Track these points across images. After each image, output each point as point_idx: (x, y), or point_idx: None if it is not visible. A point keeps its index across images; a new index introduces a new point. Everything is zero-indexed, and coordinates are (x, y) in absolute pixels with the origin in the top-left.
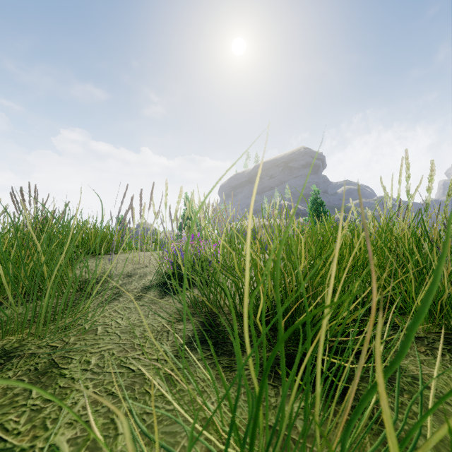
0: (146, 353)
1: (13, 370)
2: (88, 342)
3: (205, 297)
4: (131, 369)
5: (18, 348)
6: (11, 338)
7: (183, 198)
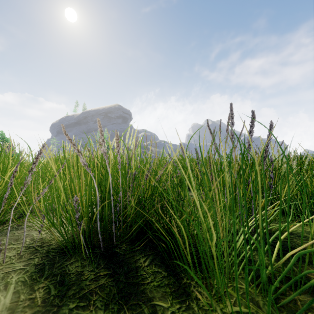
0: None
1: None
2: None
3: None
4: None
5: None
6: None
7: (1, 135)
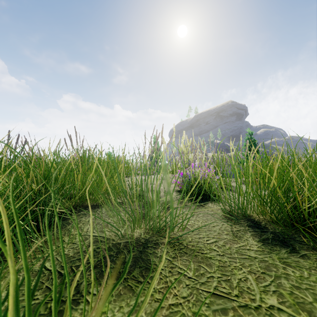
0: (245, 246)
1: (170, 252)
2: (194, 236)
3: (229, 208)
4: (251, 256)
5: (151, 238)
6: (138, 231)
7: None
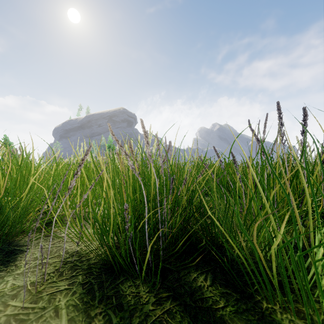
0: None
1: None
2: None
3: None
4: None
5: None
6: None
7: (4, 139)
